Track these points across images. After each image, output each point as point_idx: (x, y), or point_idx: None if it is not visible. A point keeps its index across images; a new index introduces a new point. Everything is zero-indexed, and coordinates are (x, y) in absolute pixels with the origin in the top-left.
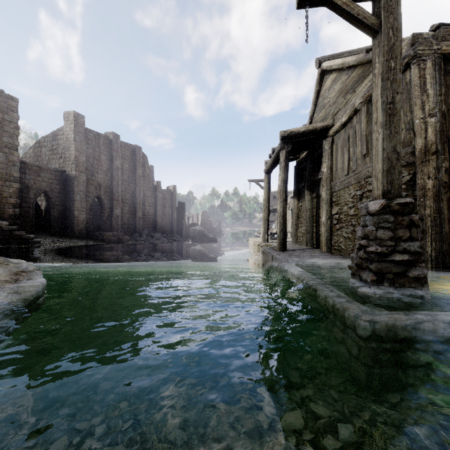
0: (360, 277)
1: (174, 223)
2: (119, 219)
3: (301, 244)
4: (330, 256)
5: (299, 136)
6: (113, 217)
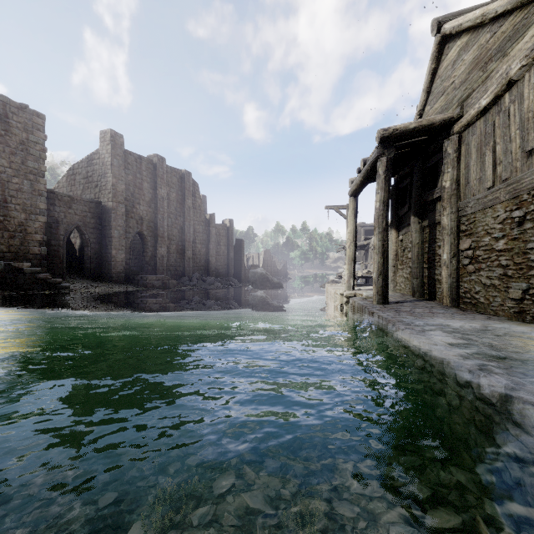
0: None
1: (230, 265)
2: (164, 259)
3: (403, 293)
4: (464, 315)
5: (407, 135)
6: (157, 257)
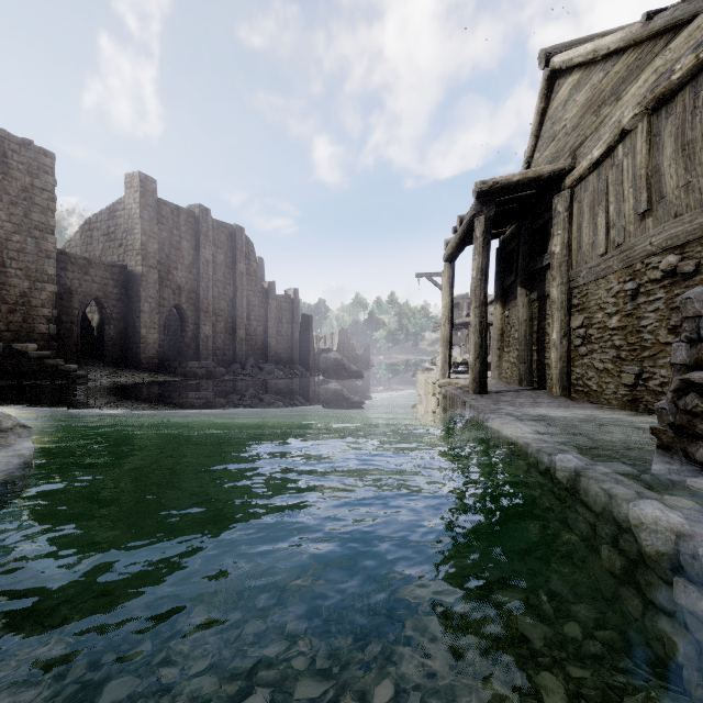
0: (687, 455)
1: (295, 348)
2: (209, 340)
3: (510, 382)
4: (571, 405)
5: (510, 189)
6: (200, 338)
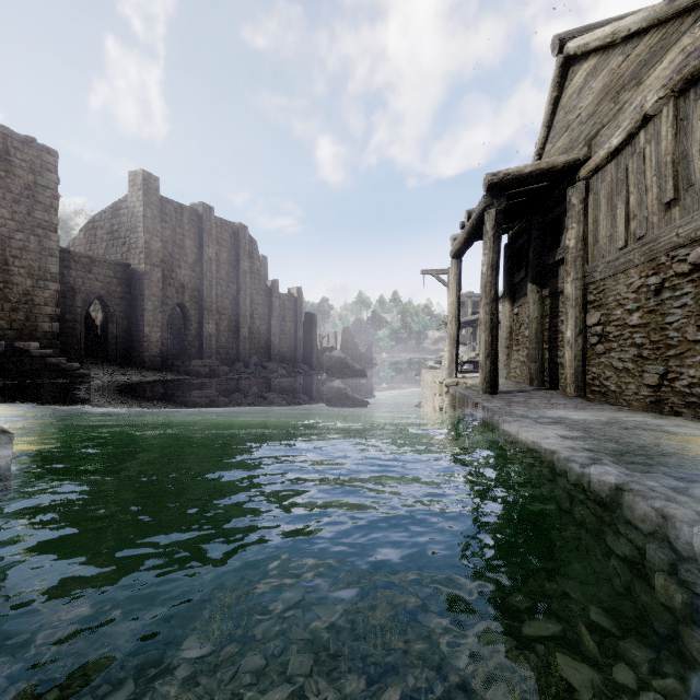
0: None
1: (298, 347)
2: (212, 339)
3: (519, 381)
4: (589, 406)
5: (522, 181)
6: (204, 337)
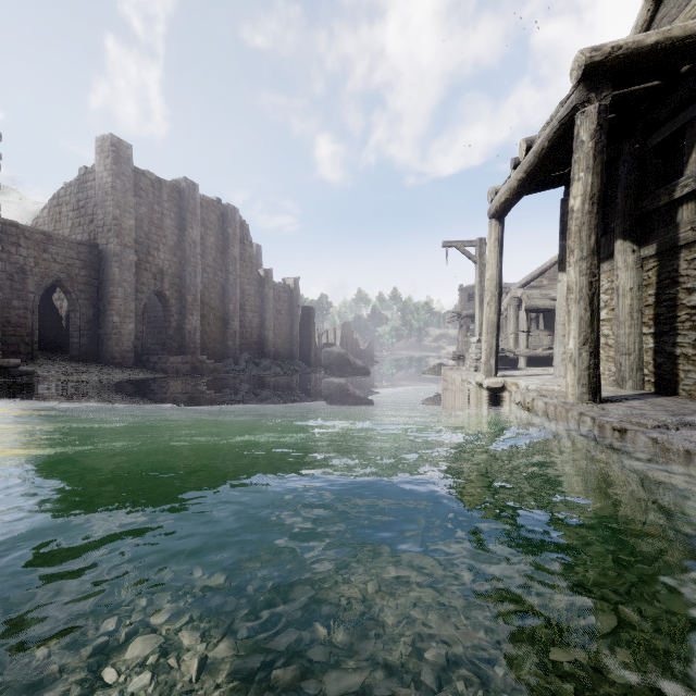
0: None
1: (294, 343)
2: (197, 332)
3: None
4: None
5: (639, 61)
6: (186, 329)
